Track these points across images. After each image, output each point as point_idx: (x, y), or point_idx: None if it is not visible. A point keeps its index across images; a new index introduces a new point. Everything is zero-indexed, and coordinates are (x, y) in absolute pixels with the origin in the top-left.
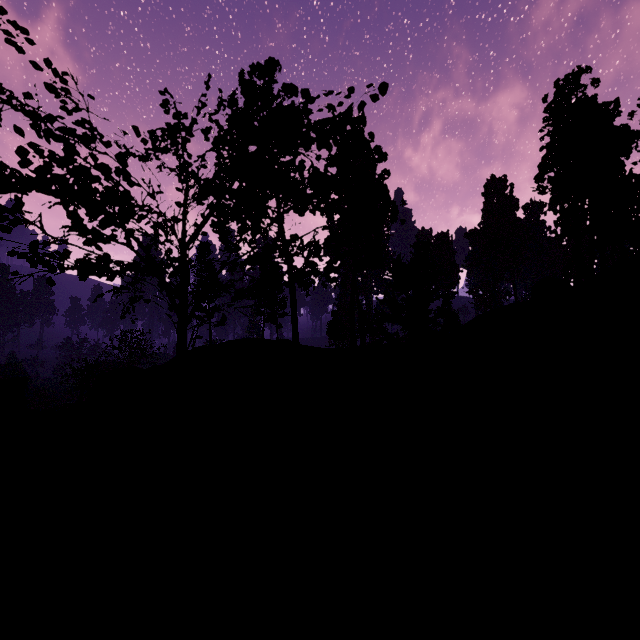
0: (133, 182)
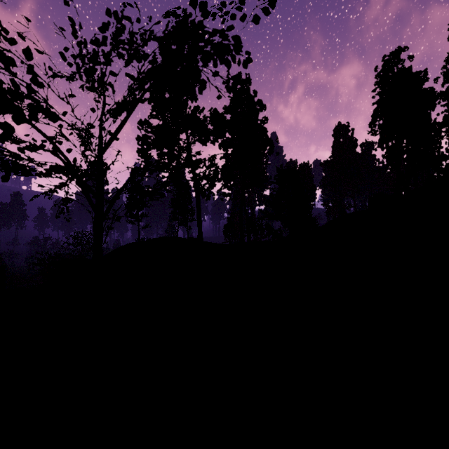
0: (35, 75)
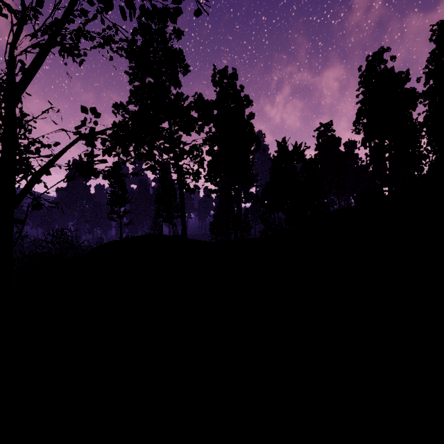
0: None
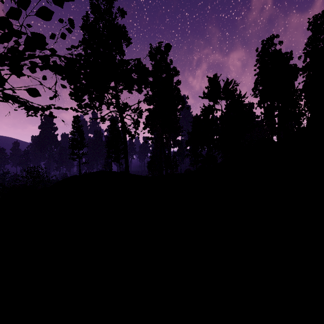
0: None
